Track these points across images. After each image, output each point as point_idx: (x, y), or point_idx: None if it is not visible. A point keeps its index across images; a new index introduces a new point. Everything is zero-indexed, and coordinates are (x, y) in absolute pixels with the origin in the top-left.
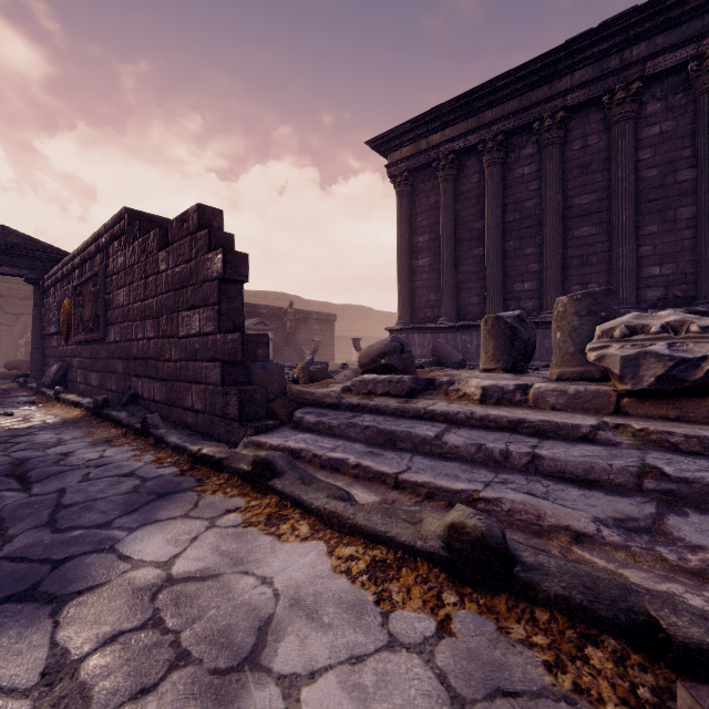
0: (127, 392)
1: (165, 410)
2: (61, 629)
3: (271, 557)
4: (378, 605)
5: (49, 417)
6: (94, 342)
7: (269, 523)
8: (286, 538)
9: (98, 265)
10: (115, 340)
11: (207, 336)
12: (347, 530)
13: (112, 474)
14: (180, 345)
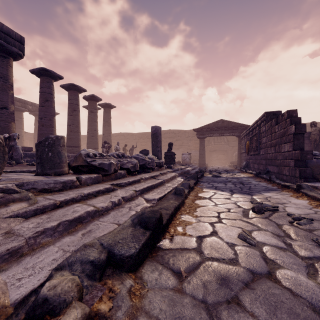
0: (266, 170)
1: (277, 175)
2: (252, 196)
3: (293, 200)
4: (312, 207)
5: (244, 175)
6: (256, 155)
7: (297, 197)
8: (299, 199)
9: (257, 130)
10: (262, 154)
11: (289, 152)
12: (316, 199)
13: (260, 186)
14: (281, 155)
